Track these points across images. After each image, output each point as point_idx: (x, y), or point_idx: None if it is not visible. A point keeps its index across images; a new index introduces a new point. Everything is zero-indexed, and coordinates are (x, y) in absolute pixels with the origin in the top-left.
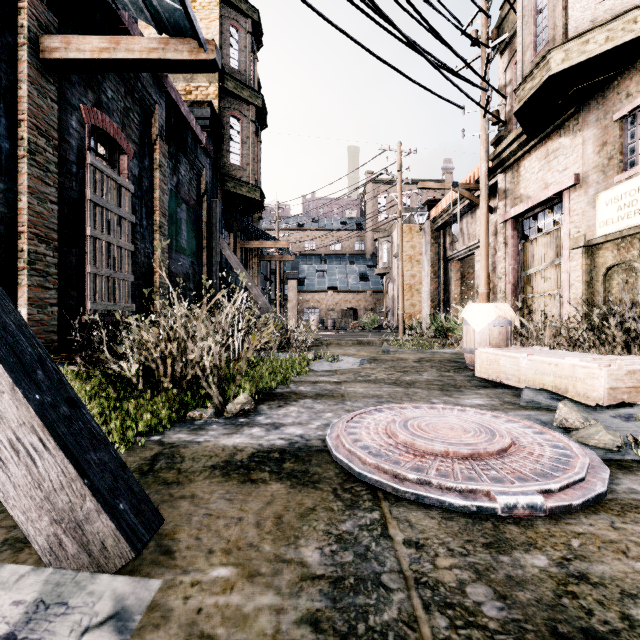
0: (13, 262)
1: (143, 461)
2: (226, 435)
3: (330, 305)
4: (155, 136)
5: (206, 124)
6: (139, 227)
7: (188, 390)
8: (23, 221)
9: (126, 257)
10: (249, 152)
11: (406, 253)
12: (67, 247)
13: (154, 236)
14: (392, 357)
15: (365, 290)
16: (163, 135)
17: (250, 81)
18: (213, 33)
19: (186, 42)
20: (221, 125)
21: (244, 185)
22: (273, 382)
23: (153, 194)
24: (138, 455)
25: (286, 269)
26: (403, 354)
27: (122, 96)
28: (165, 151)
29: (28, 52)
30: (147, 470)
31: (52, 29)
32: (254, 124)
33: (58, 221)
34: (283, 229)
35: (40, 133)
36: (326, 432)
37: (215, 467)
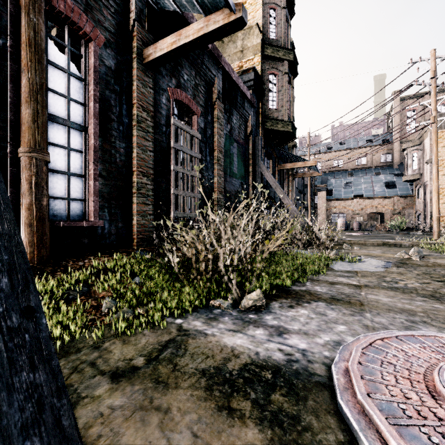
0: (130, 189)
1: (157, 345)
2: (231, 332)
3: (355, 210)
4: (215, 99)
5: (251, 84)
6: (204, 162)
7: (214, 281)
8: (134, 164)
9: (196, 182)
10: (283, 97)
11: (441, 158)
12: (160, 178)
13: (214, 167)
14: (425, 262)
15: (392, 196)
16: (220, 97)
17: (284, 44)
18: (257, 19)
19: (221, 12)
20: (262, 82)
21: (279, 122)
22: (288, 280)
23: (214, 139)
24: (158, 337)
25: (317, 184)
26: (440, 259)
27: (193, 77)
28: (221, 108)
29: (137, 62)
30: (153, 357)
31: (150, 44)
32: (287, 75)
33: (155, 163)
34: (314, 154)
35: (143, 109)
36: (334, 354)
37: (204, 373)
